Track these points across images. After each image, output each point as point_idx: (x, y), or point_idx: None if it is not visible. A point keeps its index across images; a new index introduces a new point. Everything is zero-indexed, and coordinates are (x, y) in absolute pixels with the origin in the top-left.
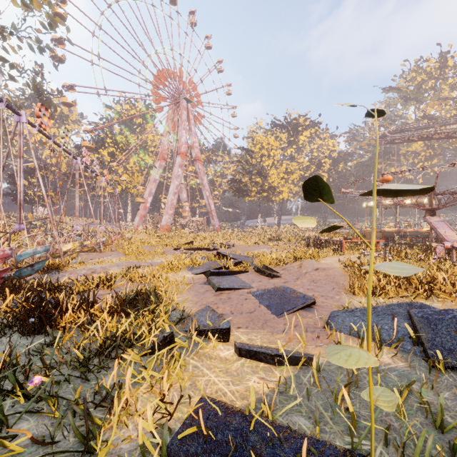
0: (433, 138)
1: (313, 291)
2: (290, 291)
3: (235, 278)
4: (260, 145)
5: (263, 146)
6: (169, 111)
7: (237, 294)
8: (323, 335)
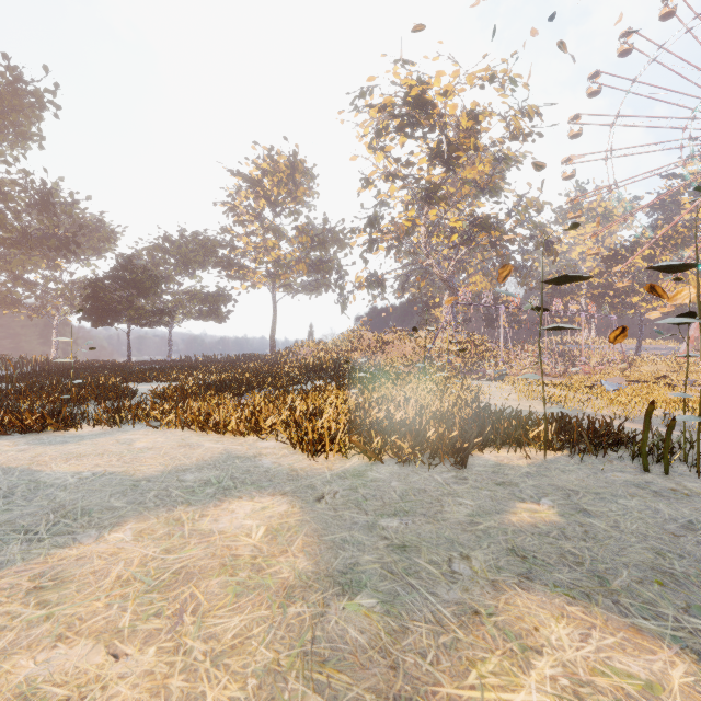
0: None
1: None
2: None
3: None
4: None
5: None
6: None
7: None
8: None
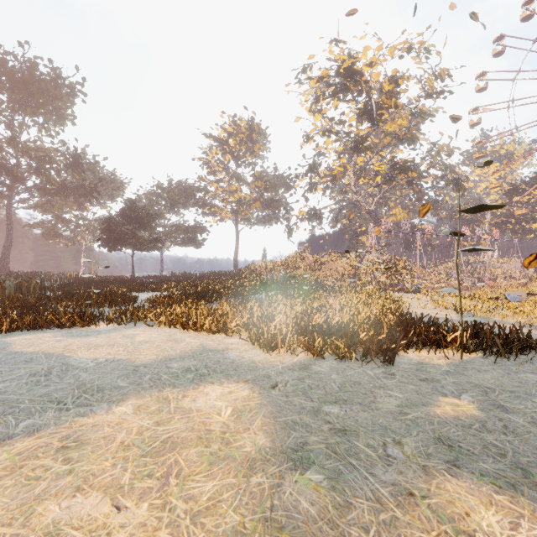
0: None
1: None
2: None
3: None
4: None
5: None
6: None
7: None
8: None
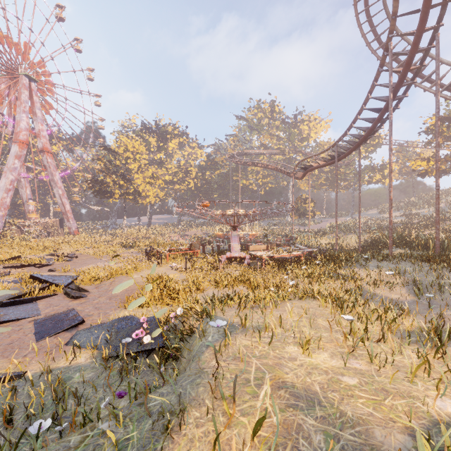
0: (258, 165)
1: (97, 310)
2: (71, 314)
3: (32, 306)
4: (124, 147)
5: (127, 148)
6: (0, 84)
7: (16, 325)
8: (56, 352)
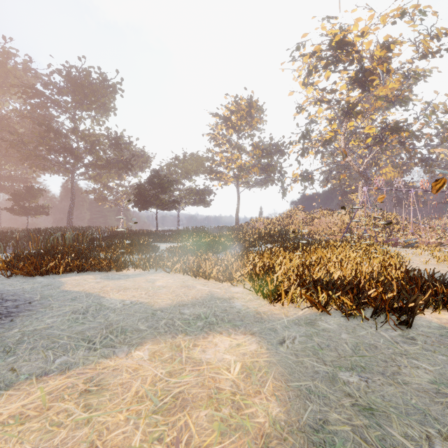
0: None
1: None
2: None
3: None
4: None
5: None
6: None
7: None
8: None
